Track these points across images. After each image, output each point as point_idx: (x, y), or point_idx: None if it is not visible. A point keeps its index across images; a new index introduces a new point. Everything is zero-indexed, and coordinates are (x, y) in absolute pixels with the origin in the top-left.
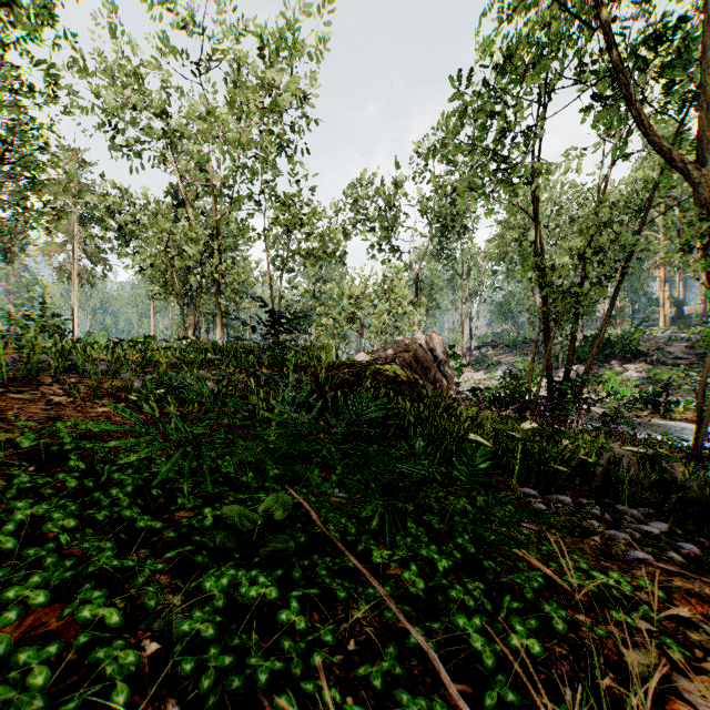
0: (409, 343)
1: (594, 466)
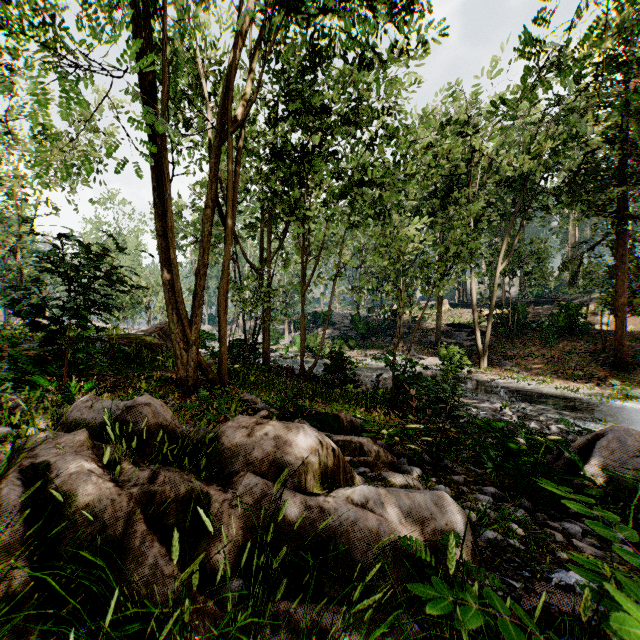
0: (163, 326)
1: None
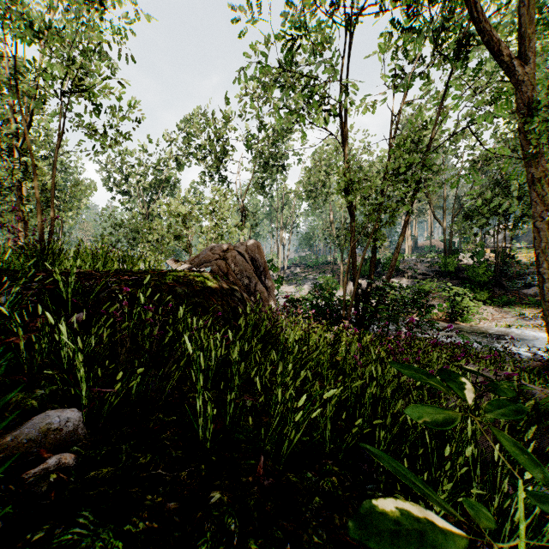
0: (227, 249)
1: (514, 427)
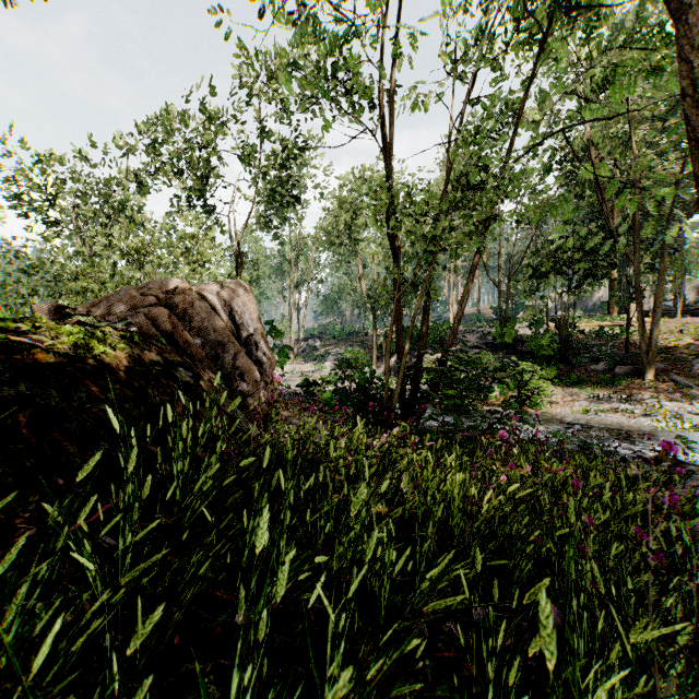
0: (176, 288)
1: None
